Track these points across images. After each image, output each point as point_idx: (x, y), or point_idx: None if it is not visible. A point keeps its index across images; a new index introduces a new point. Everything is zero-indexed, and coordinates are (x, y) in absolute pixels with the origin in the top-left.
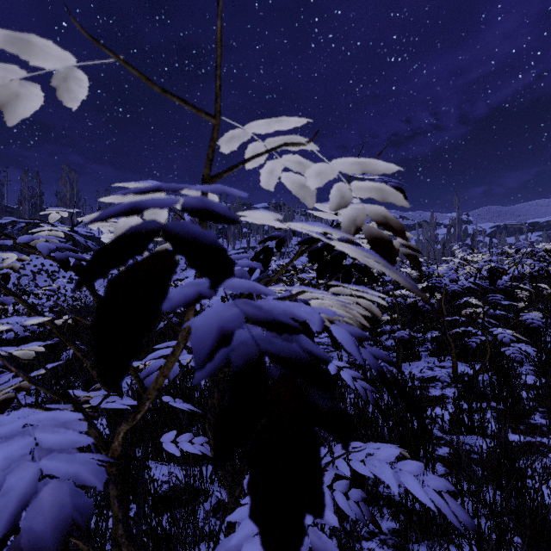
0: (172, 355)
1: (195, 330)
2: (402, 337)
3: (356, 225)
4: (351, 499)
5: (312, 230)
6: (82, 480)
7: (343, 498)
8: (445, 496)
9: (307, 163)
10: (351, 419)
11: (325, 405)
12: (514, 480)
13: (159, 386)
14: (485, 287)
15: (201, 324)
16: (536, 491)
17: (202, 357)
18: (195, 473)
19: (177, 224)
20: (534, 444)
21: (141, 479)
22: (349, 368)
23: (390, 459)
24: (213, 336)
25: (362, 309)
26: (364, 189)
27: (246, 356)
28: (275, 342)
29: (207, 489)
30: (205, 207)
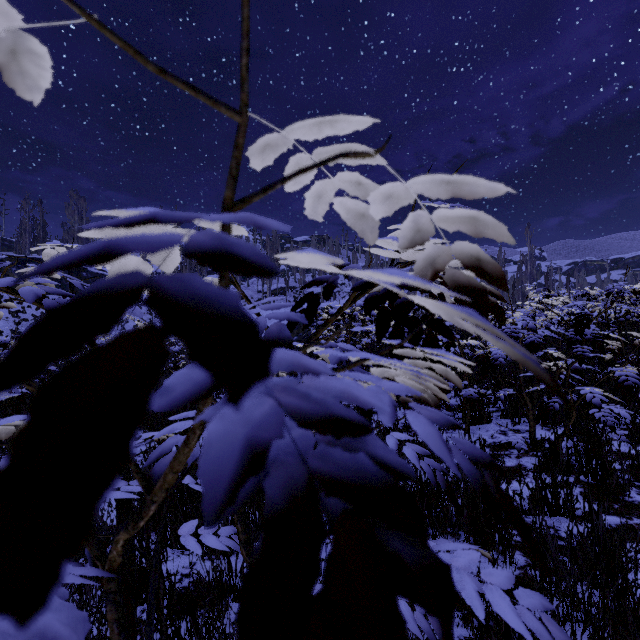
0: (185, 445)
1: (206, 445)
2: (470, 396)
3: (435, 269)
4: (417, 611)
5: (383, 279)
6: (50, 637)
7: (407, 610)
8: (543, 618)
9: (369, 184)
10: (450, 577)
11: (410, 557)
12: (613, 577)
13: (168, 485)
14: (569, 338)
15: (215, 433)
16: (639, 588)
17: (215, 499)
18: (223, 563)
19: (174, 277)
20: (631, 528)
21: (153, 584)
22: (407, 432)
23: (470, 567)
24: (235, 455)
25: (436, 376)
26: (451, 220)
27: (287, 486)
28: (332, 453)
29: (236, 588)
30: (221, 248)
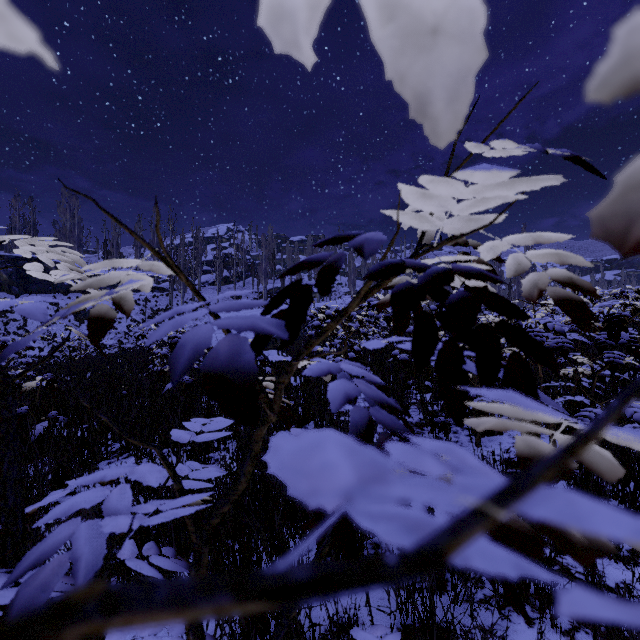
0: None
1: None
2: None
3: None
4: None
5: None
6: None
7: None
8: None
9: None
10: None
11: None
12: None
13: None
14: (600, 342)
15: None
16: None
17: None
18: None
19: None
20: None
21: None
22: None
23: None
24: None
25: (552, 449)
26: None
27: None
28: None
29: None
30: None
